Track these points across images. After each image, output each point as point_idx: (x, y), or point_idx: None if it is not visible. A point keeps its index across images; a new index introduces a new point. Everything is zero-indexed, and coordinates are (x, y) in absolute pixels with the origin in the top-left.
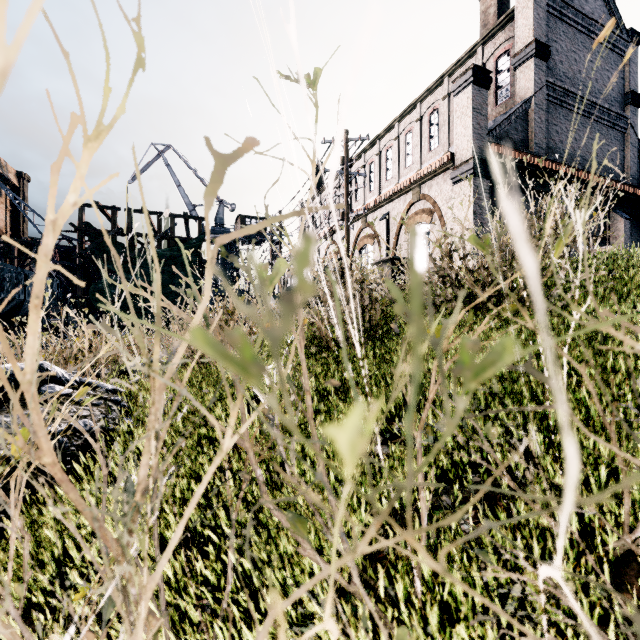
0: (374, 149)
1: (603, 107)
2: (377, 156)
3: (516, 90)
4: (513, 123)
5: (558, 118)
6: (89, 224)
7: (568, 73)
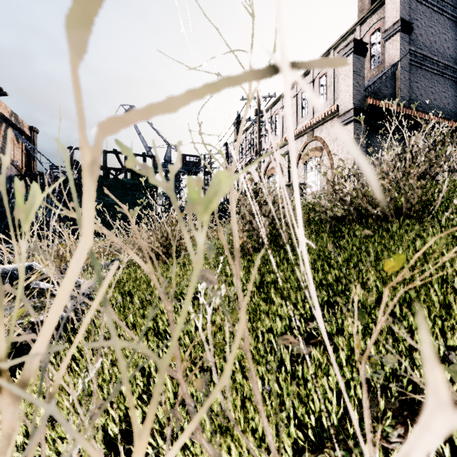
0: (278, 104)
1: (453, 68)
2: (281, 109)
3: (386, 57)
4: (384, 82)
5: (418, 77)
6: (77, 161)
7: (426, 43)
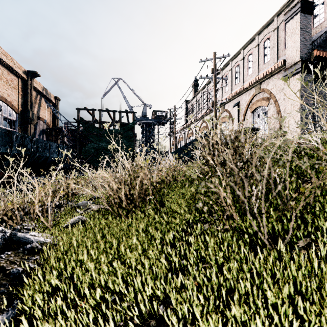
0: (228, 67)
1: None
2: (229, 71)
3: None
4: None
5: None
6: (82, 118)
7: None
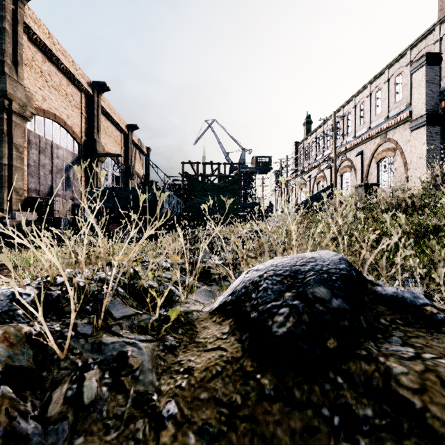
0: (350, 104)
1: None
2: (353, 109)
3: None
4: None
5: None
6: (186, 172)
7: None
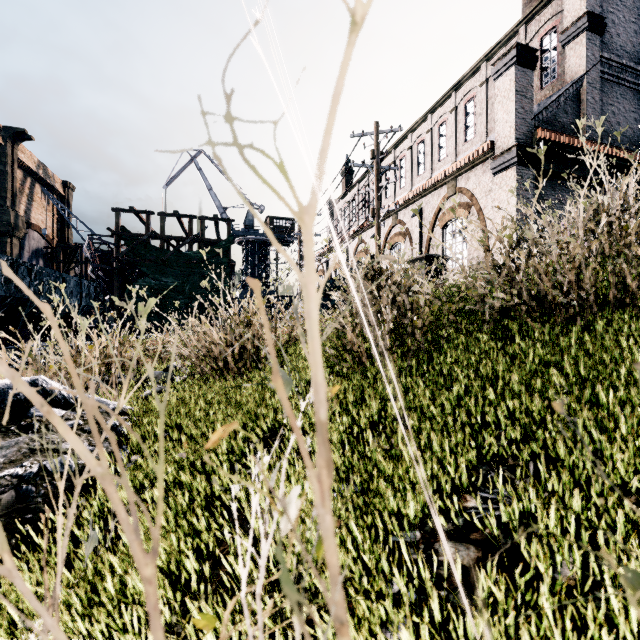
0: (405, 143)
1: None
2: (408, 151)
3: (565, 69)
4: (562, 105)
5: (614, 97)
6: (125, 228)
7: (626, 46)
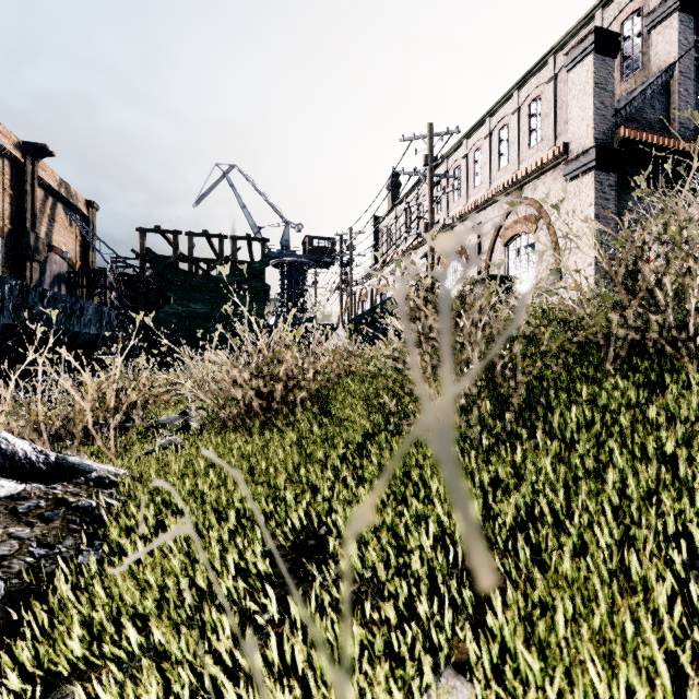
0: (459, 151)
1: None
2: (463, 159)
3: (651, 57)
4: (649, 99)
5: None
6: (150, 250)
7: None
